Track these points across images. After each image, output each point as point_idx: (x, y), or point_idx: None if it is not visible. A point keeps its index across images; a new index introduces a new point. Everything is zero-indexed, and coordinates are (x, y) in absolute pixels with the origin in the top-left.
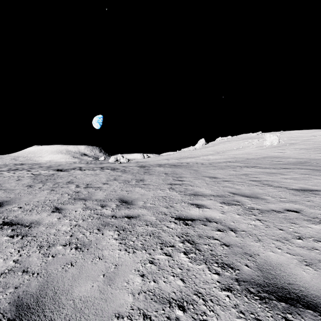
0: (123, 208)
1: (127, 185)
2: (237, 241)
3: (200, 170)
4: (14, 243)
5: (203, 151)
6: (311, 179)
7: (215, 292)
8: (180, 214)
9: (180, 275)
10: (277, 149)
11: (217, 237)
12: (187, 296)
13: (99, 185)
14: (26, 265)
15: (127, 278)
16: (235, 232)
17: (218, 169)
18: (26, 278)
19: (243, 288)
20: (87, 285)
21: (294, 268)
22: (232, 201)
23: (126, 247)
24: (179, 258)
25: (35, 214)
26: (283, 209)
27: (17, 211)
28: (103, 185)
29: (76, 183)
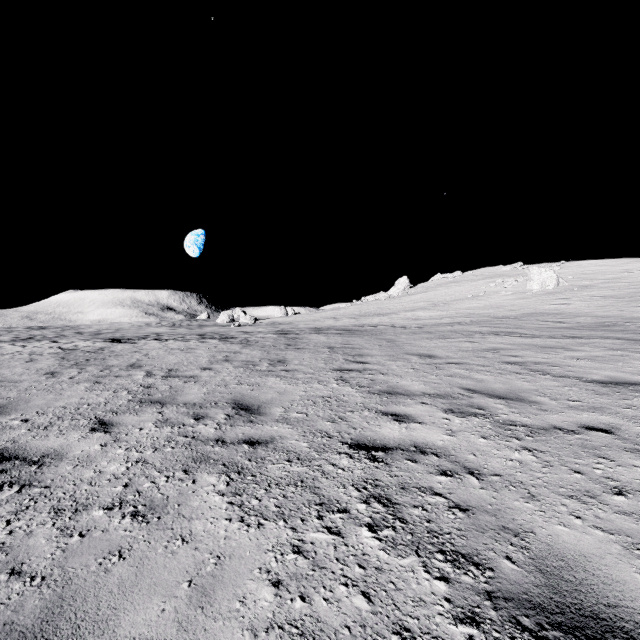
0: (240, 422)
1: (250, 372)
2: (484, 498)
3: (401, 340)
4: (2, 503)
5: (405, 301)
6: (628, 360)
7: (442, 626)
8: (360, 437)
9: (362, 583)
10: (555, 297)
11: (441, 490)
12: (377, 638)
13: (194, 372)
14: (20, 557)
15: (242, 589)
16: (480, 479)
17: (436, 338)
18: (15, 588)
19: (504, 617)
20: (150, 608)
21: (615, 566)
22: (470, 408)
23: (242, 513)
24: (359, 539)
25: (55, 435)
26: (577, 426)
27: (19, 428)
28: (202, 373)
29: (148, 368)
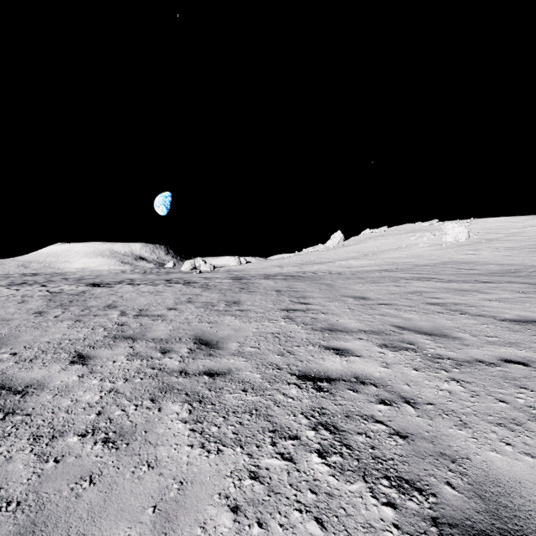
0: (201, 355)
1: (210, 311)
2: (421, 425)
3: (337, 284)
4: None
5: (340, 252)
6: (534, 302)
7: None
8: (306, 369)
9: (314, 509)
10: (466, 248)
11: (382, 418)
12: None
13: (161, 311)
14: None
15: (203, 515)
16: (415, 407)
17: (368, 283)
18: None
19: None
20: (116, 534)
21: None
22: (401, 343)
23: (203, 439)
24: (310, 465)
25: (38, 367)
26: (497, 359)
27: (7, 361)
28: (168, 312)
29: (122, 308)
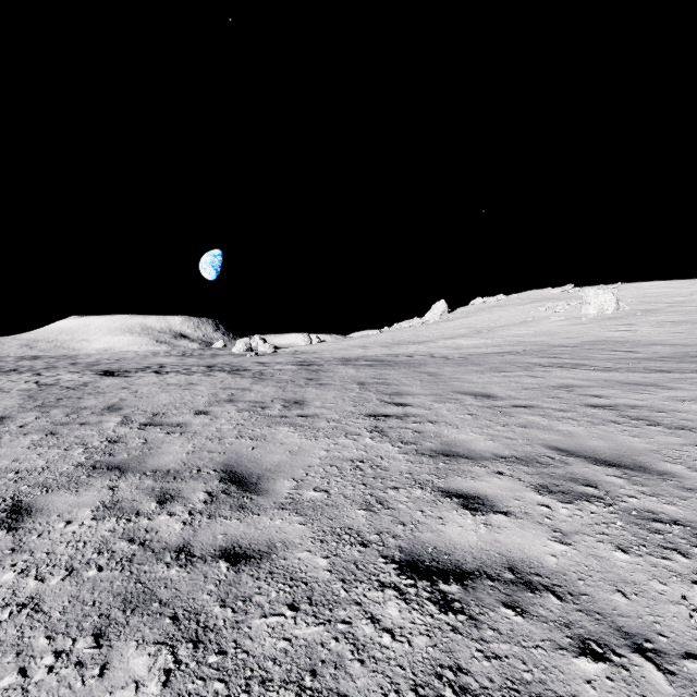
0: (225, 509)
1: (257, 418)
2: None
3: (446, 374)
4: None
5: (443, 328)
6: None
7: None
8: (414, 544)
9: None
10: (616, 323)
11: None
12: None
13: (184, 417)
14: None
15: None
16: (665, 669)
17: (489, 371)
18: None
19: None
20: None
21: None
22: (573, 484)
23: None
24: None
25: None
26: None
27: None
28: (194, 419)
29: (128, 412)
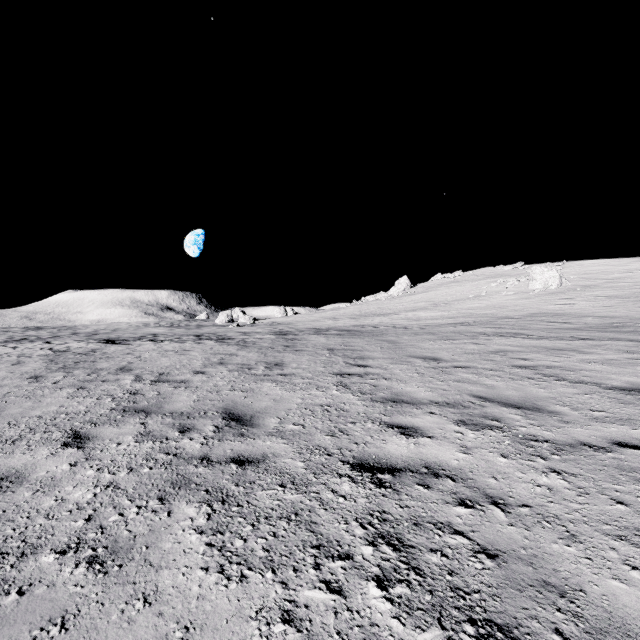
0: (229, 436)
1: (245, 376)
2: (515, 538)
3: (403, 341)
4: None
5: (406, 301)
6: None
7: None
8: (363, 455)
9: None
10: (558, 297)
11: (462, 527)
12: None
13: (186, 376)
14: None
15: None
16: (506, 511)
17: (440, 339)
18: None
19: None
20: None
21: None
22: (483, 419)
23: (222, 559)
24: (366, 600)
25: (21, 452)
26: (607, 442)
27: None
28: (194, 377)
29: (138, 372)
